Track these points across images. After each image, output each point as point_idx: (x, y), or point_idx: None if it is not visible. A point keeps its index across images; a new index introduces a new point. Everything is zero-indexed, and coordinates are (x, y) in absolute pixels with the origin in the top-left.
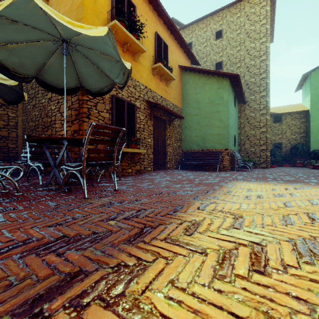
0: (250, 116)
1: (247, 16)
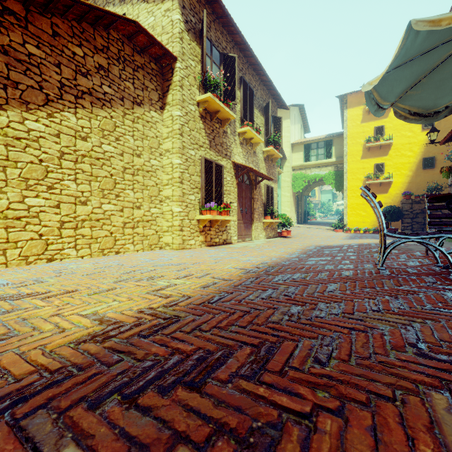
0: None
1: None
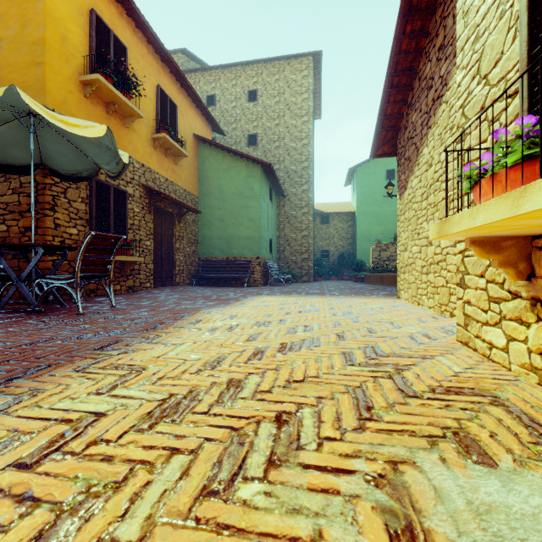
0: (291, 215)
1: (288, 83)
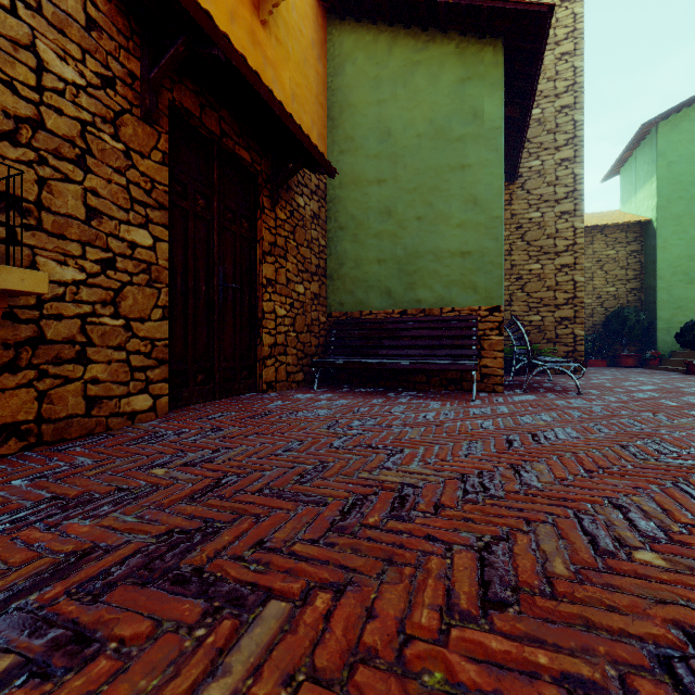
0: (529, 220)
1: None
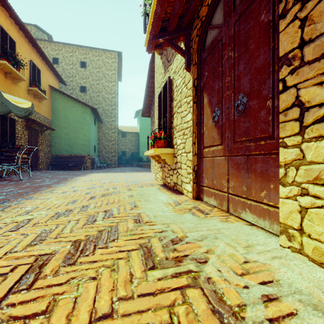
0: (106, 132)
1: (104, 63)
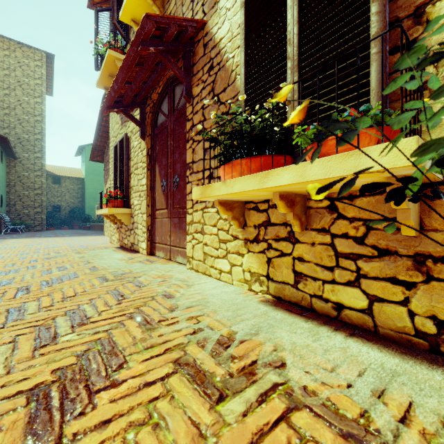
0: (24, 175)
1: (20, 63)
